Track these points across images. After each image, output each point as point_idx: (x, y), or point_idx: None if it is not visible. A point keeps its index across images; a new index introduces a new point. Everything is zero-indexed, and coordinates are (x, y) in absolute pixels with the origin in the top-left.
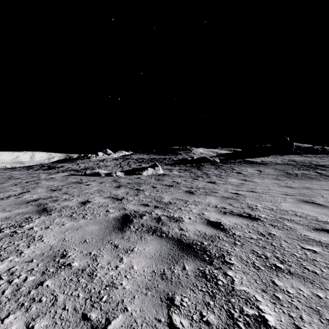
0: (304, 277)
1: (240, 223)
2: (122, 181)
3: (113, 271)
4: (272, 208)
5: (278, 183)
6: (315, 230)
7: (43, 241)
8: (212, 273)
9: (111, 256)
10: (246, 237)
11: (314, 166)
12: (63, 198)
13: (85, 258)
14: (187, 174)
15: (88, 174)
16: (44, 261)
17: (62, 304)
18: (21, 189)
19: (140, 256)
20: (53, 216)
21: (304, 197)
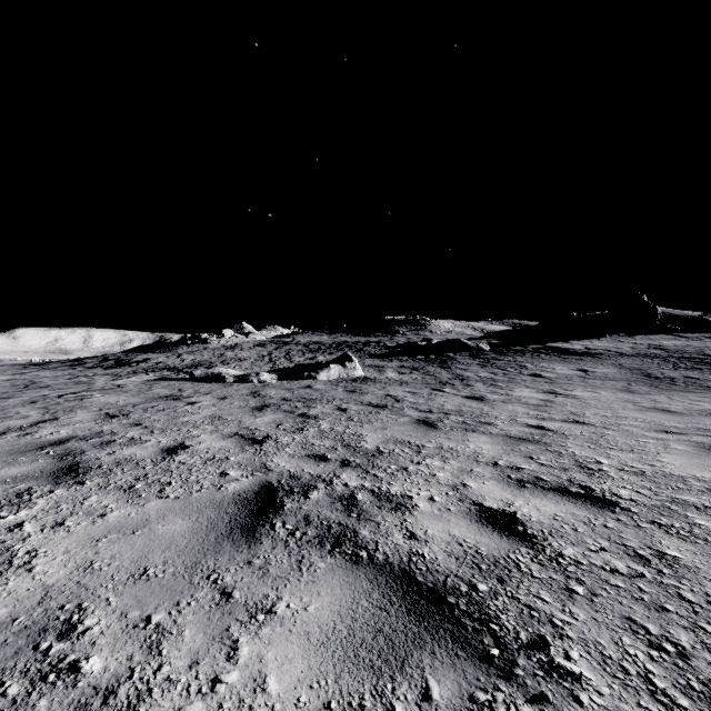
0: None
1: (570, 518)
2: (270, 394)
3: (200, 702)
4: (641, 471)
5: (634, 400)
6: None
7: (33, 570)
8: None
9: (206, 635)
10: (597, 566)
11: None
12: (126, 438)
13: (129, 639)
14: (417, 377)
15: (198, 378)
16: (5, 652)
17: None
18: (41, 414)
19: (291, 637)
20: (86, 487)
21: None
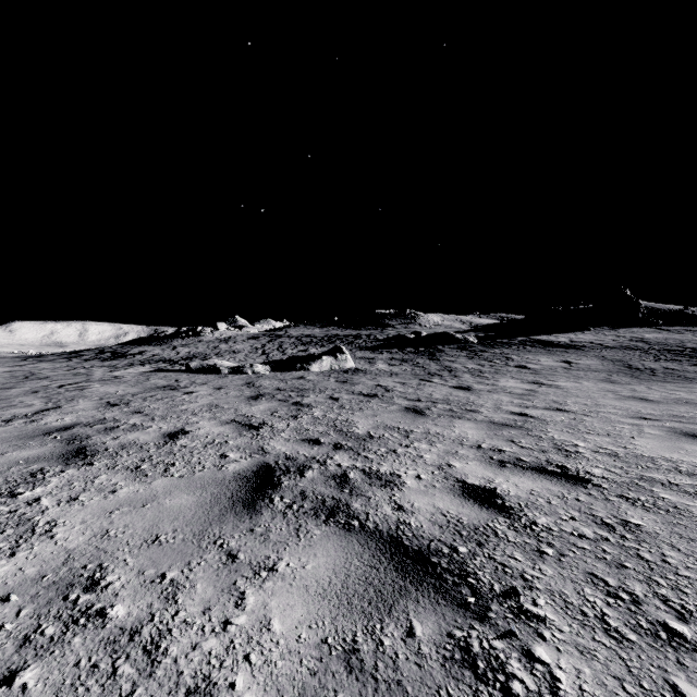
0: None
1: (545, 493)
2: (264, 384)
3: (214, 639)
4: (615, 453)
5: (614, 390)
6: None
7: (55, 537)
8: (489, 650)
9: (216, 588)
10: (566, 532)
11: (691, 352)
12: (129, 424)
13: (147, 592)
14: (407, 368)
15: (194, 369)
16: (38, 601)
17: None
18: (44, 403)
19: (292, 589)
20: (95, 467)
21: (685, 423)
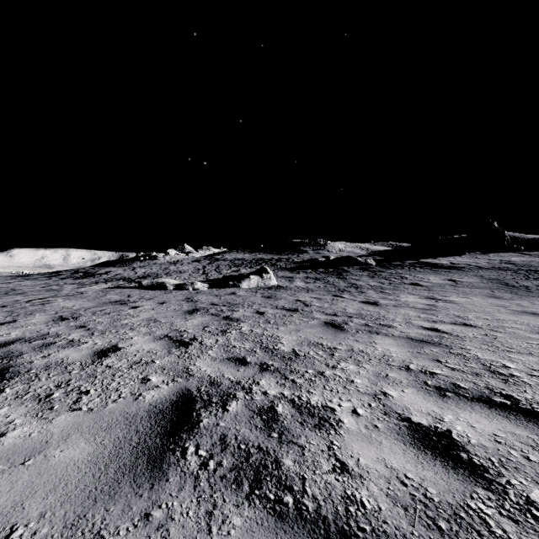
0: None
1: (513, 440)
2: (201, 299)
3: None
4: None
5: (503, 305)
6: None
7: None
8: None
9: None
10: None
11: None
12: (67, 339)
13: None
14: (320, 285)
15: (145, 286)
16: None
17: None
18: (3, 317)
19: None
20: (2, 396)
21: None
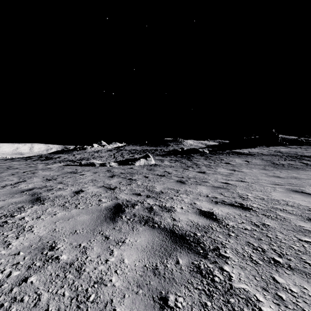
0: (306, 273)
1: (233, 213)
2: (115, 171)
3: (102, 265)
4: (263, 198)
5: (266, 173)
6: (310, 220)
7: (33, 232)
8: (207, 268)
9: (102, 249)
10: (240, 227)
11: (300, 156)
12: (57, 188)
13: (74, 250)
14: (178, 164)
15: (83, 164)
16: (31, 254)
17: (45, 305)
18: (18, 179)
19: (131, 249)
20: (45, 205)
21: (293, 186)
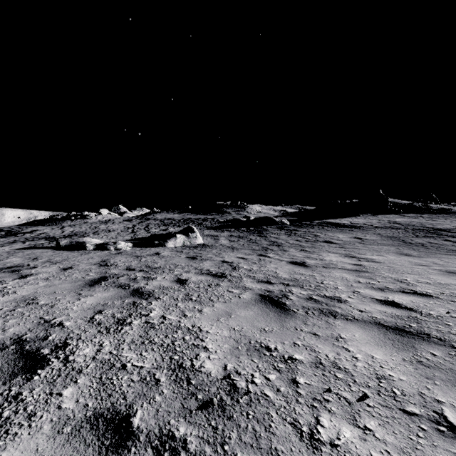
0: None
1: None
2: (118, 262)
3: None
4: None
5: (422, 263)
6: None
7: None
8: None
9: None
10: None
11: (434, 230)
12: None
13: None
14: (244, 244)
15: (63, 246)
16: None
17: None
18: None
19: None
20: None
21: None
